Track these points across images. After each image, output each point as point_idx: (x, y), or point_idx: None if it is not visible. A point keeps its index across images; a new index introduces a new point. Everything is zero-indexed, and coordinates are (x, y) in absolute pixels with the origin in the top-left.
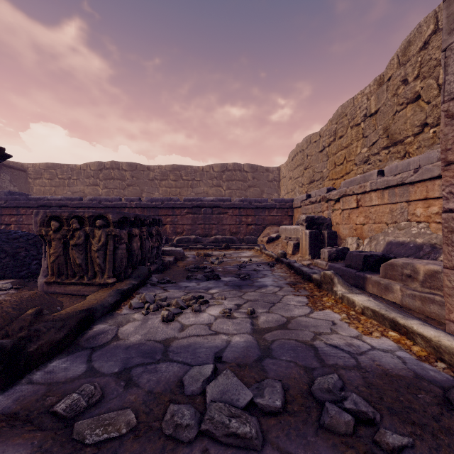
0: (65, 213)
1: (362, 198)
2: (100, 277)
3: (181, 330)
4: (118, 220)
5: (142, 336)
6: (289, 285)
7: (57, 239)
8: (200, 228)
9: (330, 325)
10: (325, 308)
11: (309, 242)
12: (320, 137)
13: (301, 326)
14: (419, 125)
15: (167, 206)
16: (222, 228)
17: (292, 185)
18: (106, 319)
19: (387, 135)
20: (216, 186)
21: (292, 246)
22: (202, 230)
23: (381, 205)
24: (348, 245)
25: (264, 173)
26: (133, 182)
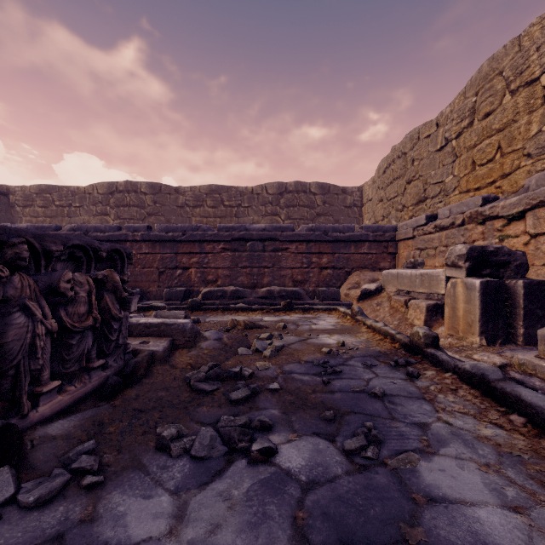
0: None
1: None
2: None
3: None
4: None
5: None
6: None
7: None
8: (244, 274)
9: None
10: None
11: (481, 305)
12: (439, 127)
13: None
14: None
15: (192, 238)
16: (279, 273)
17: (385, 209)
18: None
19: None
20: (270, 214)
21: (424, 311)
22: (247, 276)
23: None
24: None
25: (339, 195)
26: (155, 210)
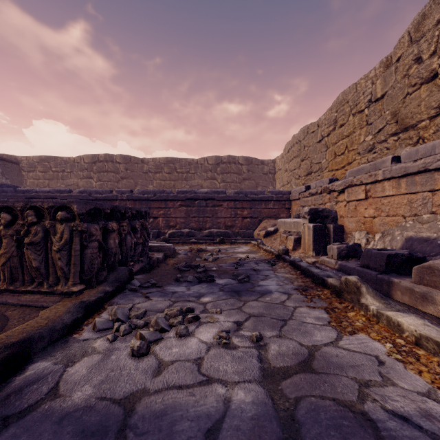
0: (19, 203)
1: (372, 188)
2: (63, 283)
3: (156, 372)
4: (88, 212)
5: (94, 389)
6: (299, 291)
7: (8, 236)
8: (194, 221)
9: (377, 366)
10: (356, 330)
11: (313, 237)
12: (319, 127)
13: (333, 366)
14: (437, 107)
15: (160, 198)
16: (216, 221)
17: (288, 177)
18: (55, 350)
19: (396, 121)
20: (210, 178)
21: (293, 241)
22: (196, 223)
23: (397, 195)
24: (356, 240)
25: (259, 165)
26: (126, 175)
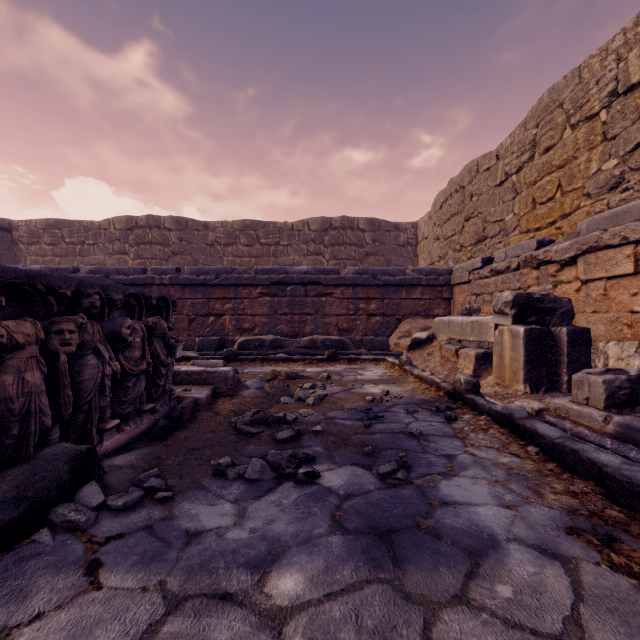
0: None
1: None
2: None
3: None
4: None
5: None
6: (590, 546)
7: None
8: (284, 322)
9: None
10: None
11: (526, 353)
12: (499, 160)
13: None
14: None
15: (226, 281)
16: (323, 321)
17: (441, 249)
18: None
19: None
20: (313, 253)
21: (473, 360)
22: (288, 324)
23: None
24: (611, 359)
25: (391, 232)
26: (181, 248)
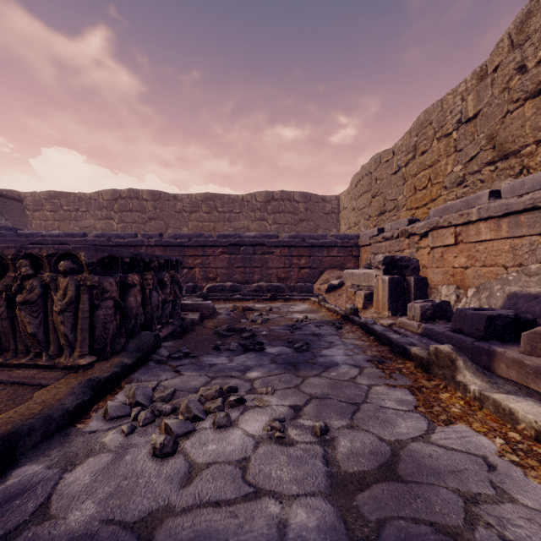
0: (10, 249)
1: (464, 231)
2: (67, 354)
3: (186, 480)
4: (101, 262)
5: (98, 506)
6: (373, 364)
7: None
8: (238, 273)
9: (486, 472)
10: (452, 418)
11: (389, 292)
12: (394, 155)
13: (426, 472)
14: None
15: (196, 243)
16: (267, 272)
17: (356, 218)
18: (50, 447)
19: (493, 146)
20: (259, 219)
21: (363, 297)
22: (241, 275)
23: (496, 240)
24: (442, 296)
25: (319, 203)
26: (155, 215)
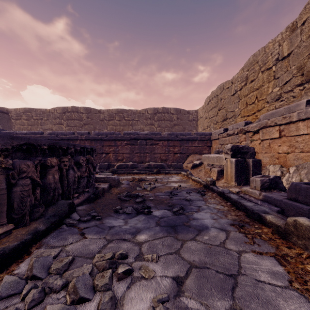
0: None
1: (286, 128)
2: None
3: None
4: (19, 148)
5: None
6: (236, 228)
7: None
8: (136, 156)
9: None
10: None
11: (235, 169)
12: (232, 84)
13: None
14: None
15: (110, 138)
16: (154, 156)
17: (208, 123)
18: None
19: (302, 73)
20: (149, 124)
21: (216, 172)
22: (138, 157)
23: None
24: (270, 172)
25: (185, 115)
26: (88, 122)
